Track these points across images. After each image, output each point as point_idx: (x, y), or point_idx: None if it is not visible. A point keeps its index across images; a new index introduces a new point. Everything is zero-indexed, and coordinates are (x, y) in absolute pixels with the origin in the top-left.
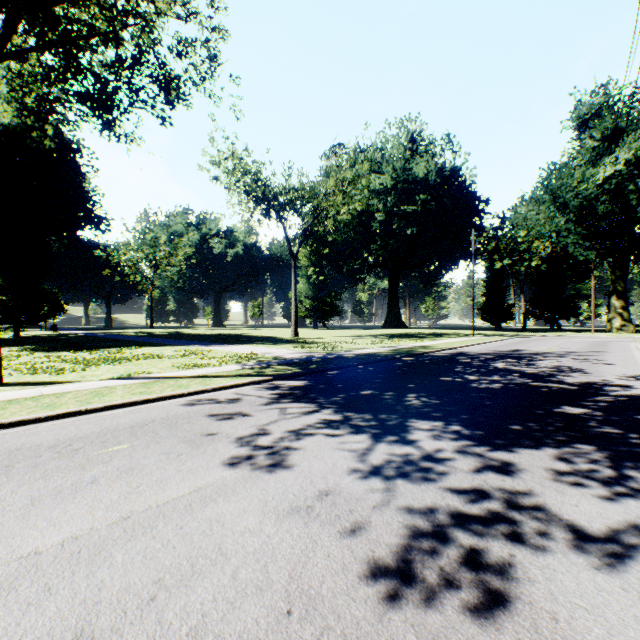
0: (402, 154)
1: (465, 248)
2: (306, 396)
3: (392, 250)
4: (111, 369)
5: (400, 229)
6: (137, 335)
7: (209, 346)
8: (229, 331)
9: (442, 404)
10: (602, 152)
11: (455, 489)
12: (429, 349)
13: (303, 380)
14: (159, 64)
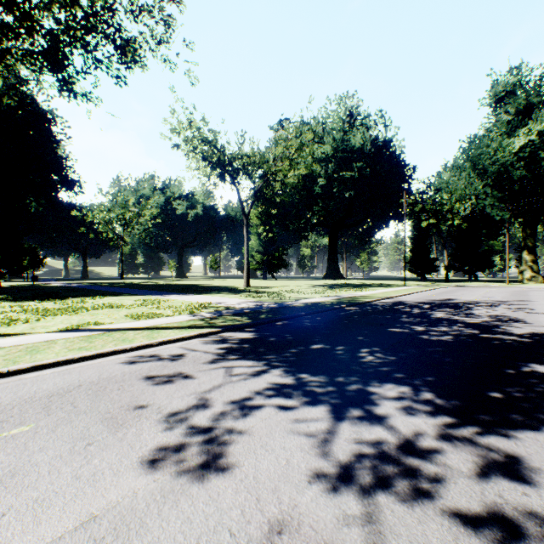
0: (341, 127)
1: (395, 209)
2: (255, 351)
3: (332, 211)
4: (65, 319)
5: (339, 192)
6: (106, 285)
7: (168, 296)
8: (189, 282)
9: (400, 361)
10: (516, 125)
11: (466, 516)
12: (369, 298)
13: (252, 331)
14: (113, 23)
